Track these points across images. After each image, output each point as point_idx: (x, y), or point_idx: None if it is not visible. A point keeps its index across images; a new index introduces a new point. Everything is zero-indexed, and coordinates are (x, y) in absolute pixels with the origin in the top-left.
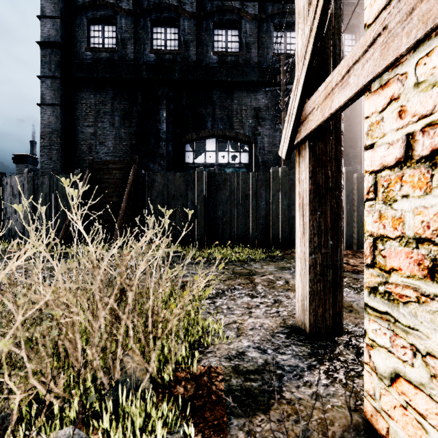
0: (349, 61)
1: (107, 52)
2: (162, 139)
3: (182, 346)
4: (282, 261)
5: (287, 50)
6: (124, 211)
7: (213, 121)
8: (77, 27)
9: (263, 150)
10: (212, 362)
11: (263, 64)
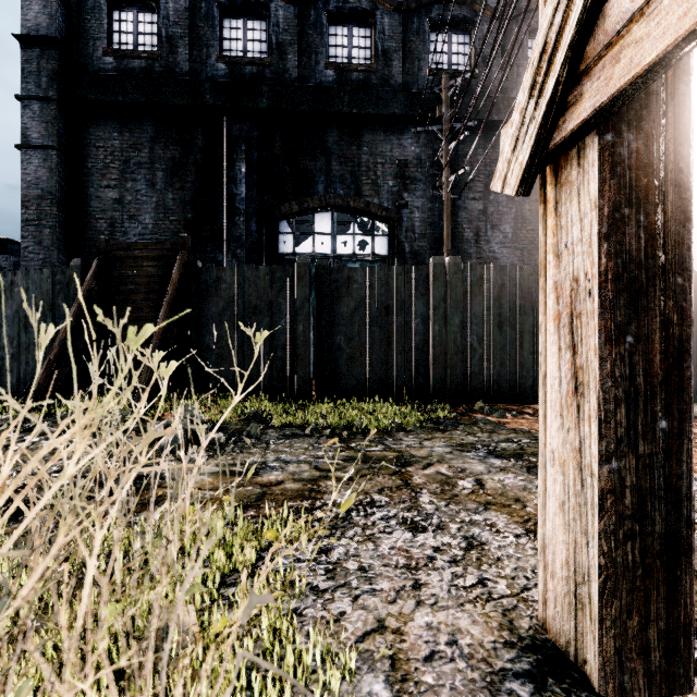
0: None
1: (142, 58)
2: (239, 212)
3: None
4: (457, 430)
5: (452, 65)
6: (160, 335)
7: (327, 182)
8: (89, 13)
9: (412, 233)
10: None
11: (413, 87)
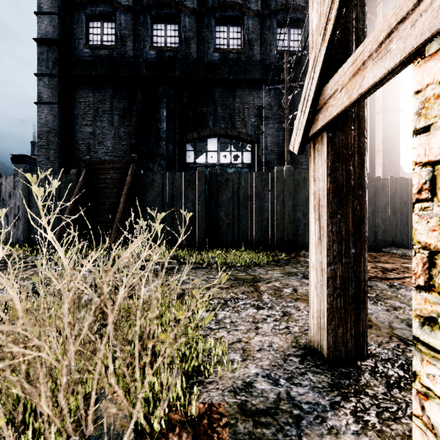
0: (391, 21)
1: (106, 49)
2: (162, 139)
3: (177, 379)
4: (287, 266)
5: (290, 47)
6: (121, 212)
7: (214, 120)
8: (75, 24)
9: (266, 150)
10: (213, 397)
11: (266, 61)
